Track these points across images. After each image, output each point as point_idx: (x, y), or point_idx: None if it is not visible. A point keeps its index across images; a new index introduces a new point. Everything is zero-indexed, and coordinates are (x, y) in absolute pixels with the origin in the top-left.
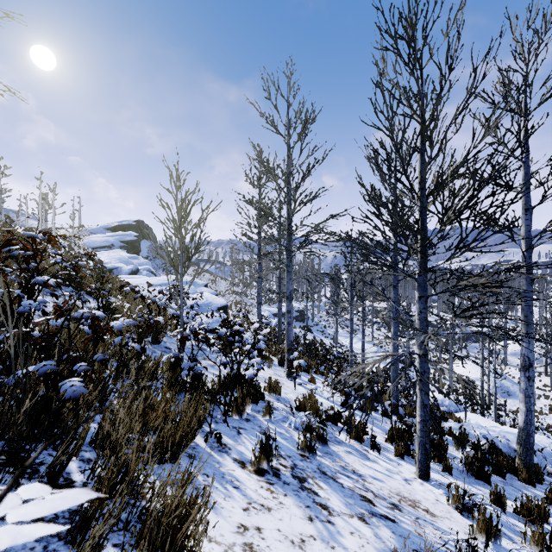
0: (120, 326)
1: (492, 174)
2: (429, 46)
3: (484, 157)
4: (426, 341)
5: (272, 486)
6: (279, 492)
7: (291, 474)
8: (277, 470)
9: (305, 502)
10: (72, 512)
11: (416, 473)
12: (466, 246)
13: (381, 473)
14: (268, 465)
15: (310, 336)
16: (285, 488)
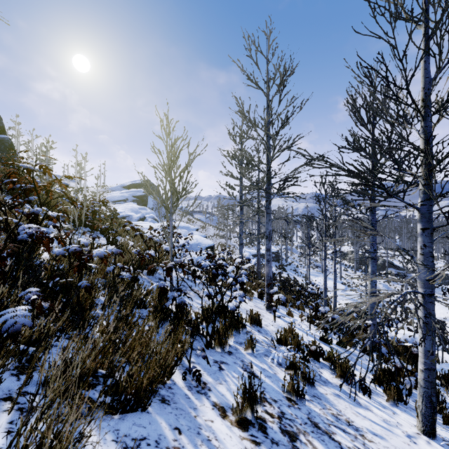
0: (101, 253)
1: None
2: None
3: None
4: None
5: (257, 447)
6: None
7: (279, 428)
8: (262, 421)
9: None
10: None
11: (418, 428)
12: None
13: (379, 425)
14: (252, 415)
15: (285, 274)
16: None
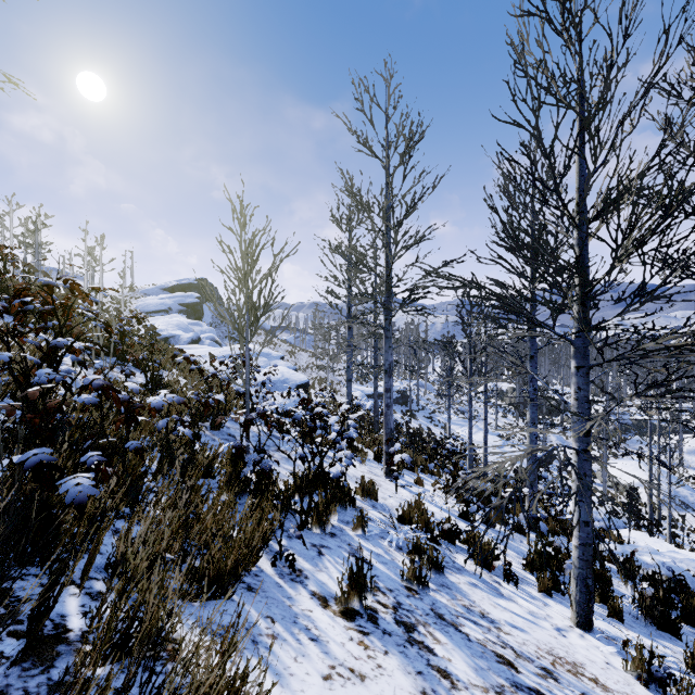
0: (159, 403)
1: (694, 183)
2: (591, 9)
3: (678, 161)
4: (595, 429)
5: (366, 637)
6: (377, 648)
7: (393, 619)
8: (373, 611)
9: (416, 665)
10: (54, 686)
11: (572, 620)
12: (650, 292)
13: (522, 617)
14: (361, 604)
15: (415, 424)
16: (385, 641)
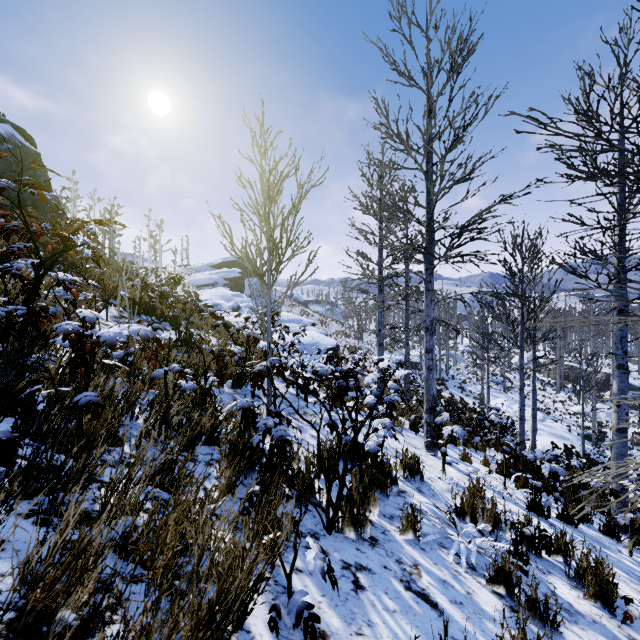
0: (114, 336)
1: None
2: None
3: None
4: None
5: None
6: None
7: None
8: None
9: None
10: None
11: None
12: None
13: None
14: None
15: (445, 393)
16: None
